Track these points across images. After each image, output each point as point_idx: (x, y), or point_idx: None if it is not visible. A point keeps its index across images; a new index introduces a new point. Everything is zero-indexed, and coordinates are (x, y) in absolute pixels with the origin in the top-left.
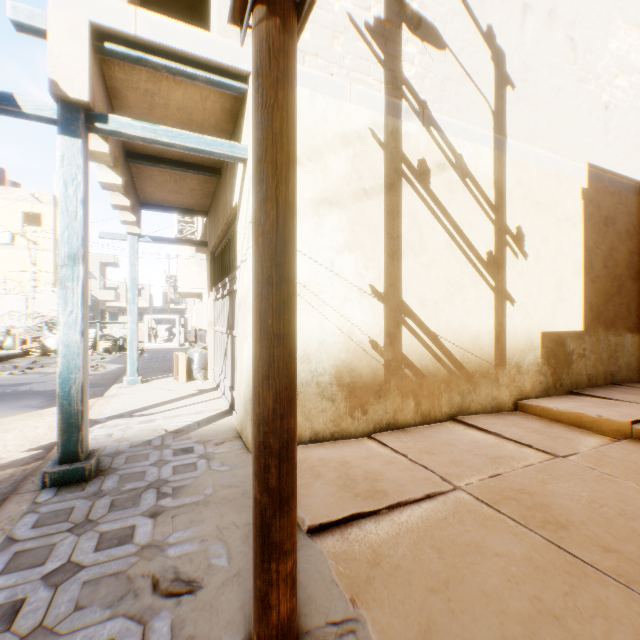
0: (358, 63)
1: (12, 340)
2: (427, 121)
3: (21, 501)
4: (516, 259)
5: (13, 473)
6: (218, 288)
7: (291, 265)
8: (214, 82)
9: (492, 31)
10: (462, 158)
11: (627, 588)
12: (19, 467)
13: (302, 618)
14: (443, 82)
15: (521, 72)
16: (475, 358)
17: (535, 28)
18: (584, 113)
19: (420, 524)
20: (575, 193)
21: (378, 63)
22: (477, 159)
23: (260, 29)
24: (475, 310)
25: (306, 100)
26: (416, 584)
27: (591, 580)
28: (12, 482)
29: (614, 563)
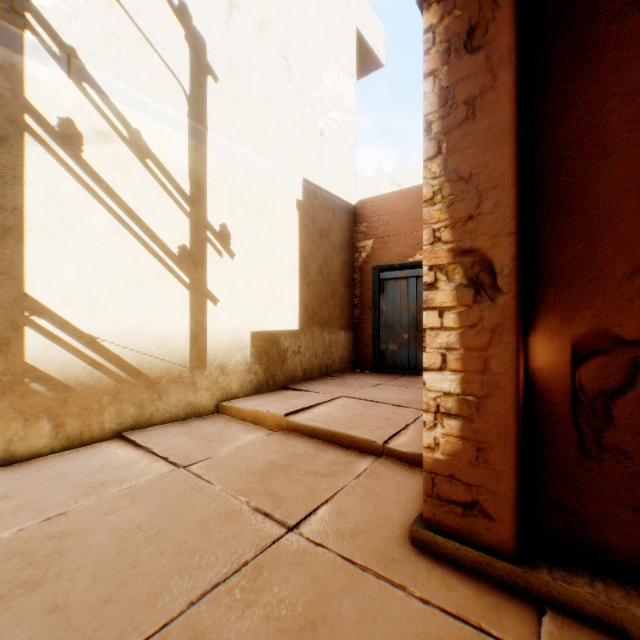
0: None
1: None
2: (78, 74)
3: None
4: (221, 257)
5: None
6: None
7: None
8: None
9: (187, 9)
10: (140, 135)
11: None
12: None
13: None
14: (108, 36)
15: (227, 68)
16: (162, 362)
17: (245, 31)
18: (301, 132)
19: None
20: (291, 203)
21: None
22: (165, 141)
23: None
24: (162, 309)
25: None
26: None
27: None
28: None
29: (33, 634)
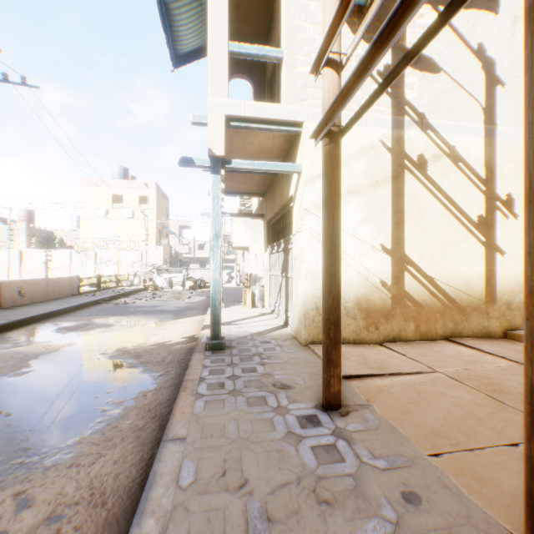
0: None
1: (137, 280)
2: (424, 127)
3: (199, 354)
4: (505, 219)
5: (181, 347)
6: (273, 246)
7: (339, 244)
8: (283, 130)
9: (482, 47)
10: (454, 148)
11: None
12: (182, 344)
13: (343, 402)
14: (438, 96)
15: (510, 71)
16: (466, 296)
17: None
18: None
19: (408, 382)
20: None
21: (386, 95)
22: (468, 147)
23: (326, 147)
24: (466, 260)
25: None
26: (401, 400)
27: (507, 412)
28: (183, 350)
29: None
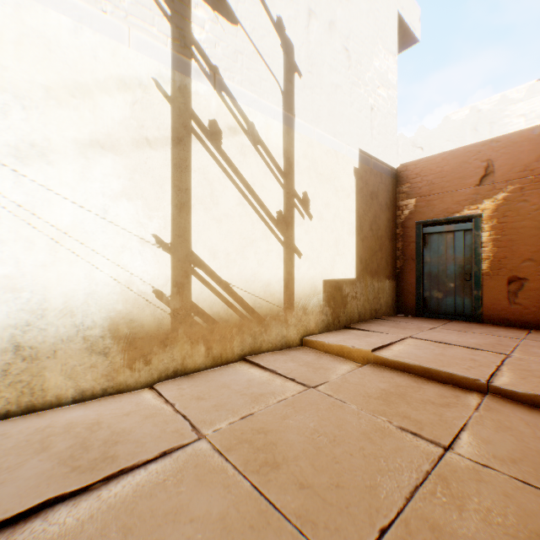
0: (139, 10)
1: None
2: (219, 86)
3: None
4: (303, 219)
5: None
6: None
7: None
8: None
9: (282, 22)
10: (254, 126)
11: (299, 532)
12: None
13: None
14: (235, 54)
15: (307, 64)
16: (266, 303)
17: (319, 32)
18: (357, 110)
19: (129, 495)
20: (350, 171)
21: (164, 16)
22: (268, 130)
23: None
24: (266, 261)
25: (69, 30)
26: None
27: (270, 531)
28: None
29: (302, 502)
